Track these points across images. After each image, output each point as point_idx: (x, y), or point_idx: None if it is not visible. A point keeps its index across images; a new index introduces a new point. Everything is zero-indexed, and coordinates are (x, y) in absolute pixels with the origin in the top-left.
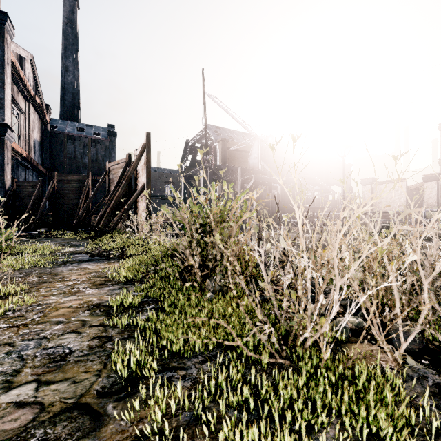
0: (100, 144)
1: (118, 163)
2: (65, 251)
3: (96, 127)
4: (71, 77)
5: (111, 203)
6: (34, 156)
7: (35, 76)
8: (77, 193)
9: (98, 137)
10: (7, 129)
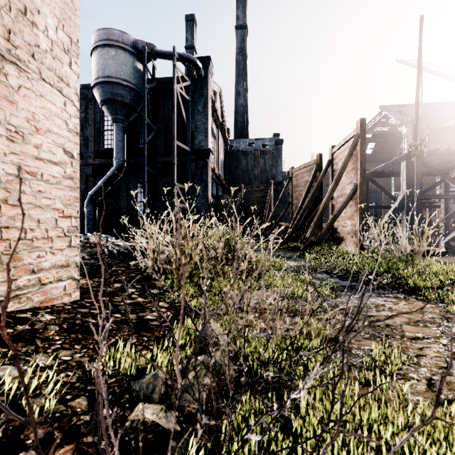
0: (267, 154)
1: (304, 167)
2: (292, 266)
3: (262, 139)
4: (242, 100)
5: (319, 211)
6: (220, 174)
7: (221, 106)
8: (260, 202)
9: (266, 148)
10: (210, 153)
